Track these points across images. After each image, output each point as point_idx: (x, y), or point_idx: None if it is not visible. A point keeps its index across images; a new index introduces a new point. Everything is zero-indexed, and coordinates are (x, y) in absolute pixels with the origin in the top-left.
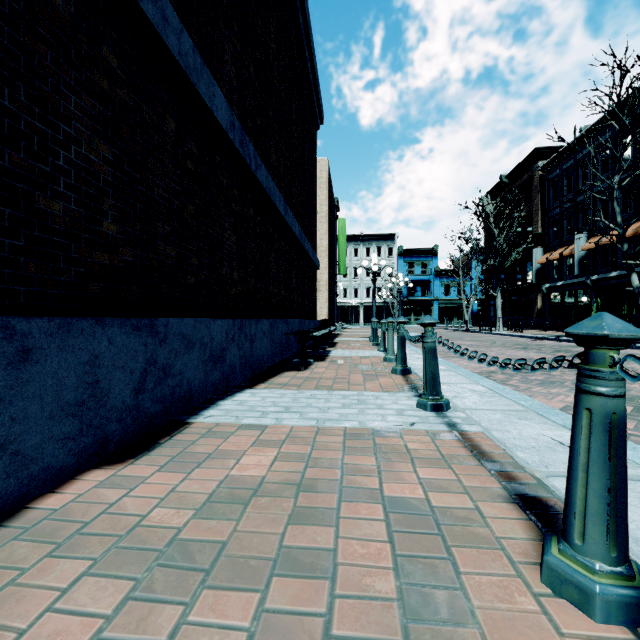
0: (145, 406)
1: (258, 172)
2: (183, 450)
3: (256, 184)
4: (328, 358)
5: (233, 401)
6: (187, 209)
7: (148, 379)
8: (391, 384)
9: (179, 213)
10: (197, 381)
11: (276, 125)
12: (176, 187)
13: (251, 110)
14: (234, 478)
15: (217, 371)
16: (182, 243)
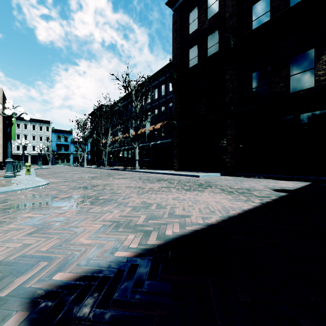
0: None
1: None
2: None
3: None
4: None
5: None
6: None
7: None
8: None
9: None
10: None
11: None
12: None
13: None
14: None
15: None
16: None
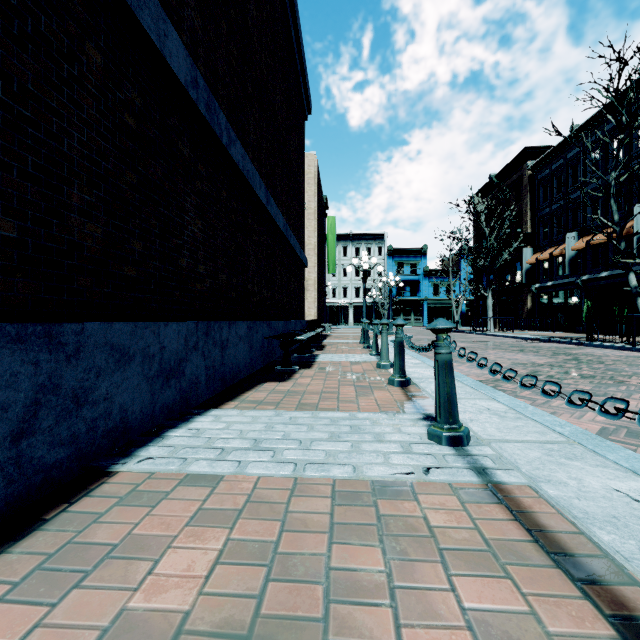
0: (35, 455)
1: (232, 148)
2: (79, 532)
3: (230, 163)
4: (315, 364)
5: (187, 430)
6: (124, 177)
7: (42, 414)
8: (389, 400)
9: (110, 180)
10: (137, 405)
11: (256, 102)
12: (104, 144)
13: (223, 75)
14: (136, 612)
15: (171, 389)
16: (115, 221)
